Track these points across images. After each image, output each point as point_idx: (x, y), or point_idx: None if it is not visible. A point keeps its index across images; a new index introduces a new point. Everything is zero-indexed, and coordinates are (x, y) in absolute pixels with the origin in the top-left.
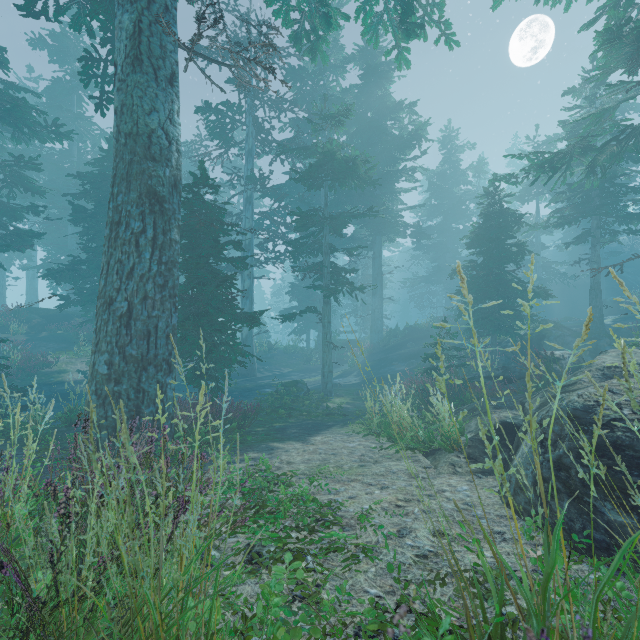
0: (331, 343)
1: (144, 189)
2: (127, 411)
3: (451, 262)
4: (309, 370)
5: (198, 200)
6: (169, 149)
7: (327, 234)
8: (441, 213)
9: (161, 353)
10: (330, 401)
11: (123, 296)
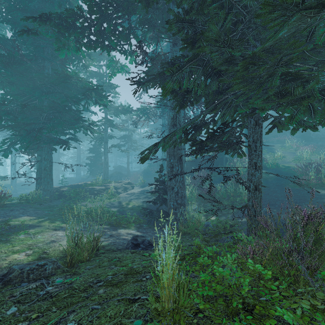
0: None
1: None
2: None
3: None
4: None
5: None
6: None
7: None
8: None
9: None
10: None
11: None
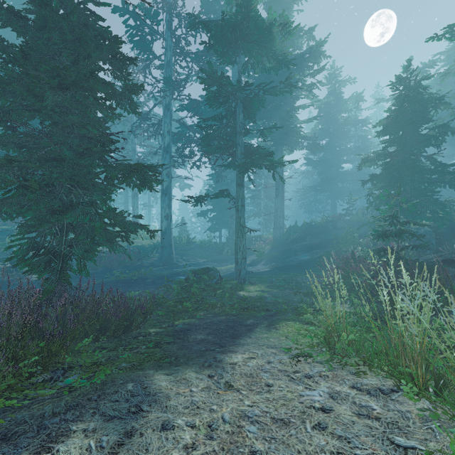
0: (245, 227)
1: None
2: None
3: (335, 174)
4: (221, 260)
5: None
6: None
7: (240, 112)
8: (328, 134)
9: None
10: (245, 290)
11: None
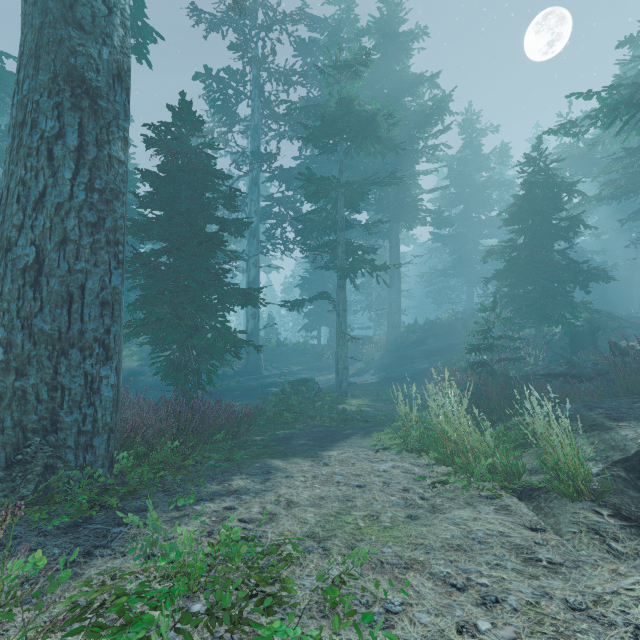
0: (347, 334)
1: (61, 69)
2: (36, 419)
3: (472, 254)
4: (320, 368)
5: (177, 142)
6: (108, 19)
7: (342, 206)
8: (462, 201)
9: (91, 329)
10: (346, 403)
11: (28, 237)
